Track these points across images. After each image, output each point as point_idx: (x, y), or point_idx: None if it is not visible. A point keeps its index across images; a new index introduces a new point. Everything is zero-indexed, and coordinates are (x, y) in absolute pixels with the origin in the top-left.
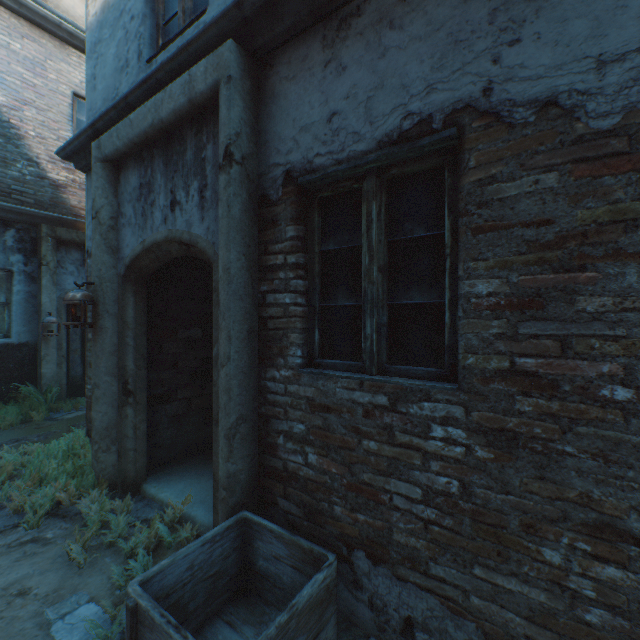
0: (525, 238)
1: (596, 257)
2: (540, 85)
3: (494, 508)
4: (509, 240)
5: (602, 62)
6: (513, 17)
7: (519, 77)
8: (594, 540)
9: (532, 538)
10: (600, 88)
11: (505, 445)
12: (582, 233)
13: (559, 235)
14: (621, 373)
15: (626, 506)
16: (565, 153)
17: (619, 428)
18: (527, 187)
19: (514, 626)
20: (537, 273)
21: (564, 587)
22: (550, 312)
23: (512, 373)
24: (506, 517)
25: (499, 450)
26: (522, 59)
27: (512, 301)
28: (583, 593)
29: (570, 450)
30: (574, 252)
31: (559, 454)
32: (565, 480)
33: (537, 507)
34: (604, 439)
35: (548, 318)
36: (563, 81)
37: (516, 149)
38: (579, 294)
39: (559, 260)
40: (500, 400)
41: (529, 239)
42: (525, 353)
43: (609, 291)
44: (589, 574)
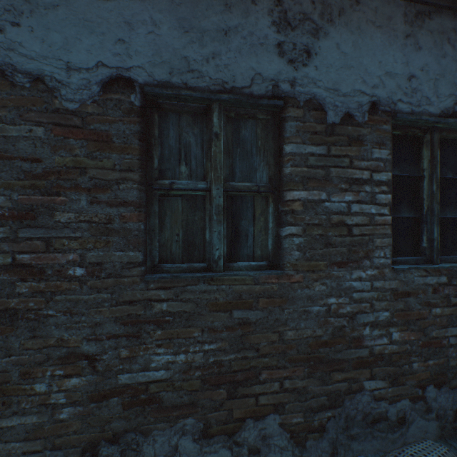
0: (24, 169)
1: (67, 188)
2: (34, 64)
3: (1, 370)
4: (12, 168)
5: (70, 67)
6: (15, 5)
7: (20, 52)
8: (66, 366)
9: (28, 381)
10: (69, 83)
11: (9, 320)
12: (59, 171)
13: (46, 170)
14: (79, 259)
15: (82, 338)
16: (49, 117)
17: (78, 292)
18: (25, 133)
19: (16, 451)
20: (32, 194)
21: (49, 404)
22: (40, 222)
23: (15, 266)
24: (10, 373)
25: (5, 325)
26: (22, 40)
27: (15, 213)
28: (60, 402)
29: (52, 313)
30: (55, 183)
31: (46, 317)
32: (49, 333)
33: (32, 358)
34: (71, 301)
35: (39, 226)
36: (48, 68)
37: (17, 103)
38: (57, 210)
39: (46, 187)
40: (6, 287)
41: (27, 170)
42: (24, 251)
43: (73, 209)
44: (63, 388)
